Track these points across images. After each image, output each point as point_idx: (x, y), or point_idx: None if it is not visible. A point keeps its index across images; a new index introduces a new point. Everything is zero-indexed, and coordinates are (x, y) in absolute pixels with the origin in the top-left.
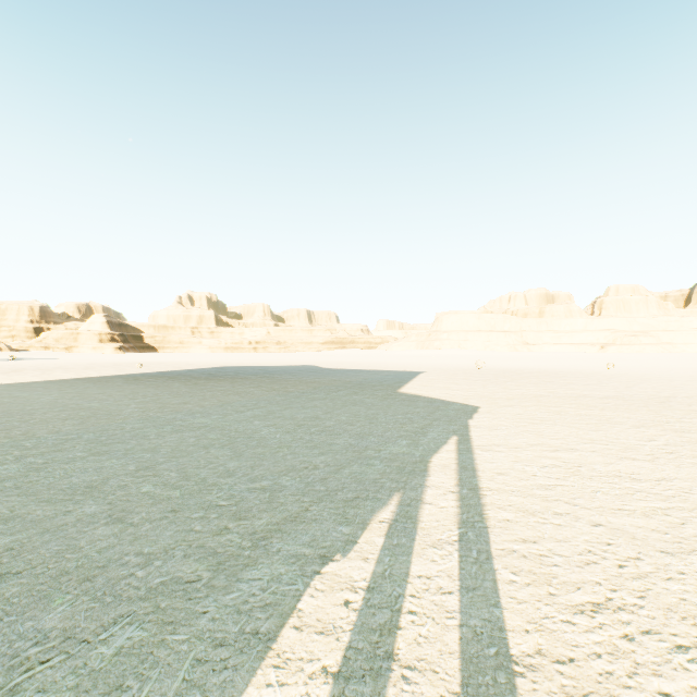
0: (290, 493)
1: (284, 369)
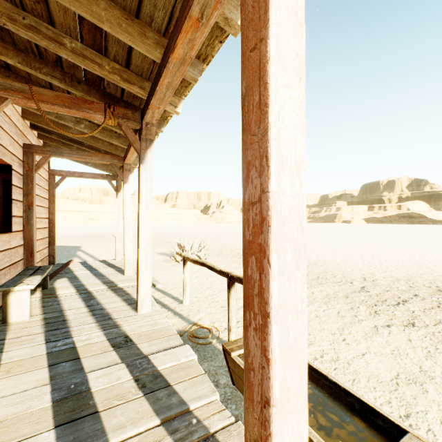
0: None
1: None
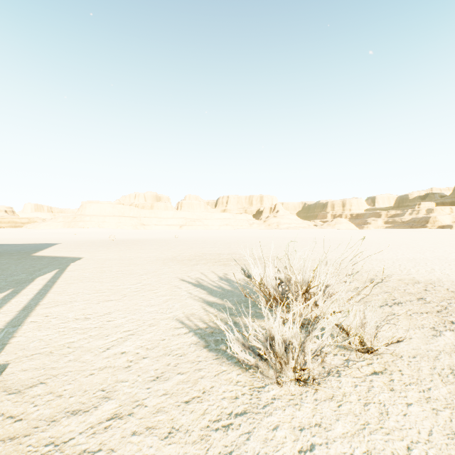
0: None
1: None
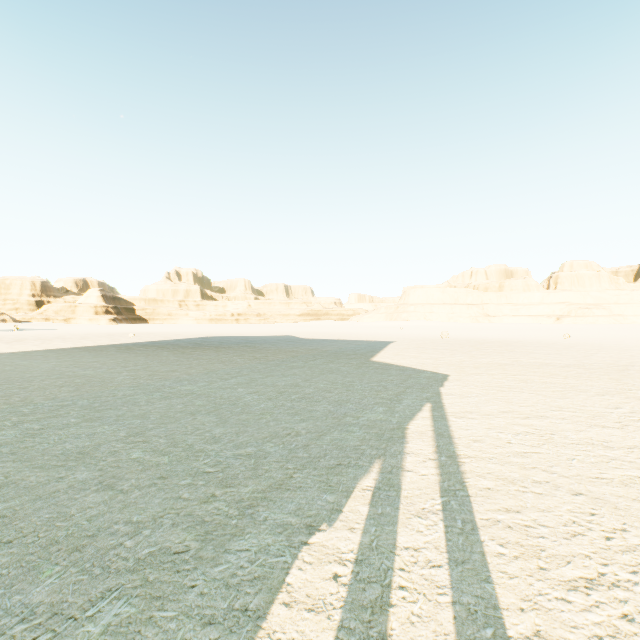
0: (274, 460)
1: (264, 339)
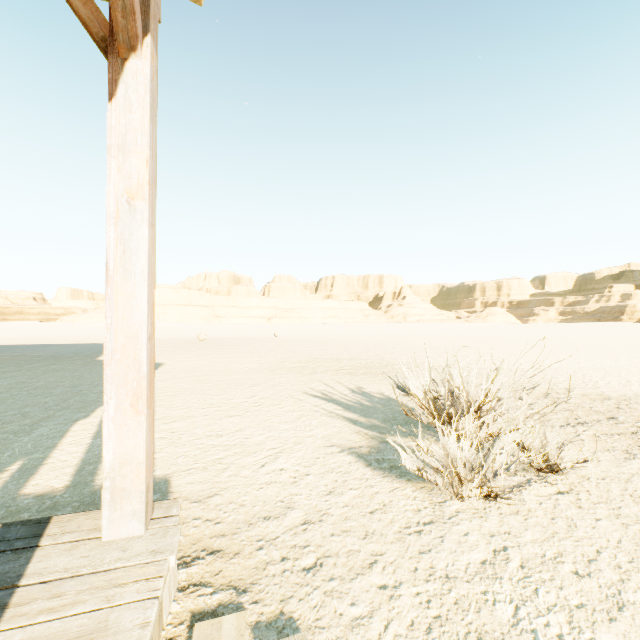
0: (37, 412)
1: None
